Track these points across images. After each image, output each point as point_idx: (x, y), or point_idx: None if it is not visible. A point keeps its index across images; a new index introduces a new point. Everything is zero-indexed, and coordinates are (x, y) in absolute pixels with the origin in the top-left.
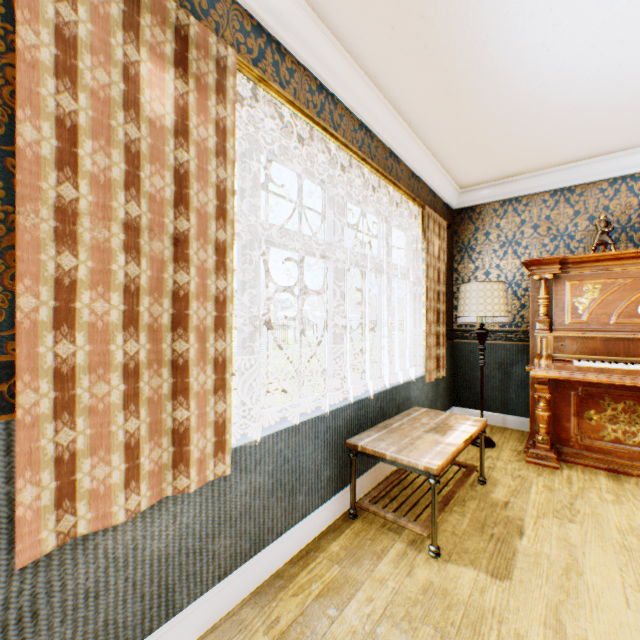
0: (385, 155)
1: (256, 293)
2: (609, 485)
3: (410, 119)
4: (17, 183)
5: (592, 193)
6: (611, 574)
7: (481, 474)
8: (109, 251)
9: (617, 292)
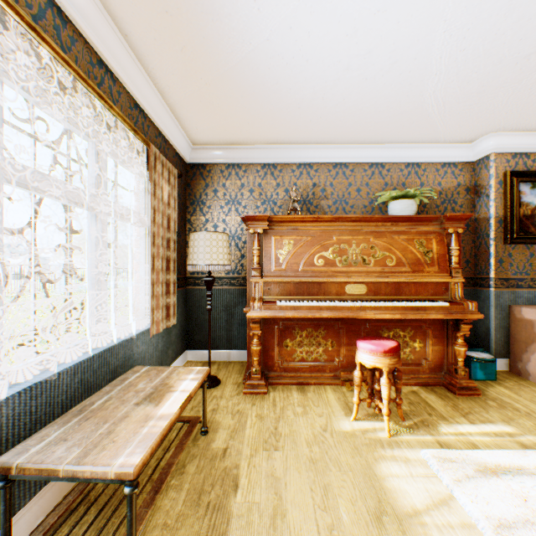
0: (91, 59)
1: None
2: (299, 398)
3: (126, 29)
4: None
5: (288, 172)
6: (306, 500)
7: (204, 424)
8: None
9: (303, 247)
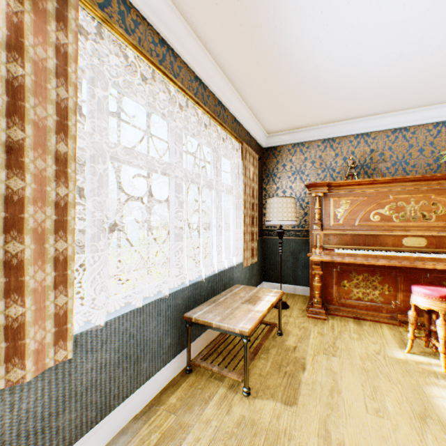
0: (215, 103)
1: (104, 200)
2: (355, 328)
3: (233, 79)
4: None
5: (345, 143)
6: (357, 389)
7: (279, 329)
8: None
9: (359, 205)
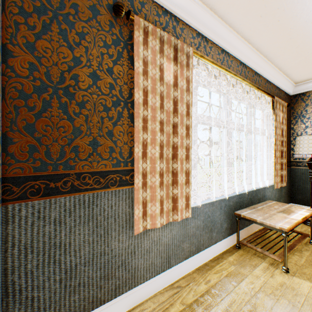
0: (252, 74)
1: (195, 144)
2: None
3: (266, 54)
4: (134, 112)
5: None
6: None
7: (311, 239)
8: (155, 132)
9: None
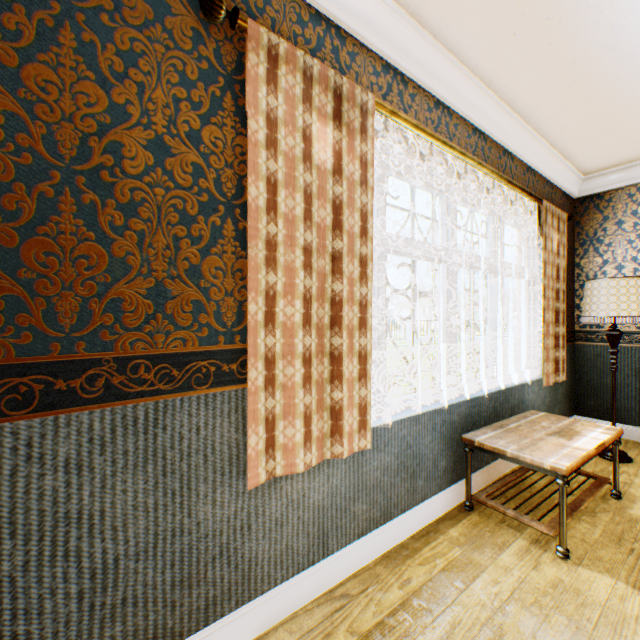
0: (498, 154)
1: (382, 297)
2: None
3: (526, 114)
4: (248, 227)
5: None
6: None
7: (615, 487)
8: (294, 269)
9: None
